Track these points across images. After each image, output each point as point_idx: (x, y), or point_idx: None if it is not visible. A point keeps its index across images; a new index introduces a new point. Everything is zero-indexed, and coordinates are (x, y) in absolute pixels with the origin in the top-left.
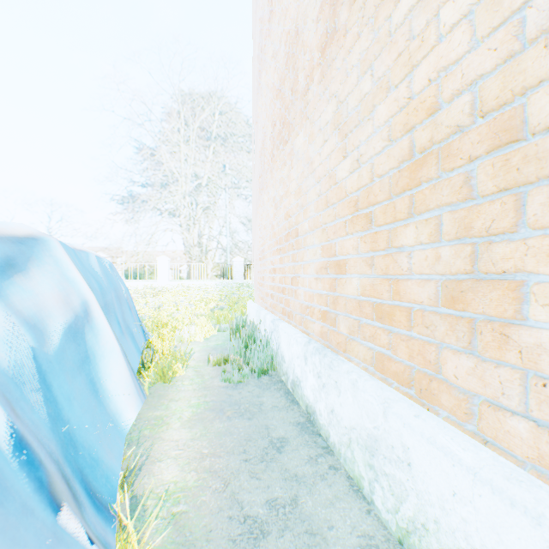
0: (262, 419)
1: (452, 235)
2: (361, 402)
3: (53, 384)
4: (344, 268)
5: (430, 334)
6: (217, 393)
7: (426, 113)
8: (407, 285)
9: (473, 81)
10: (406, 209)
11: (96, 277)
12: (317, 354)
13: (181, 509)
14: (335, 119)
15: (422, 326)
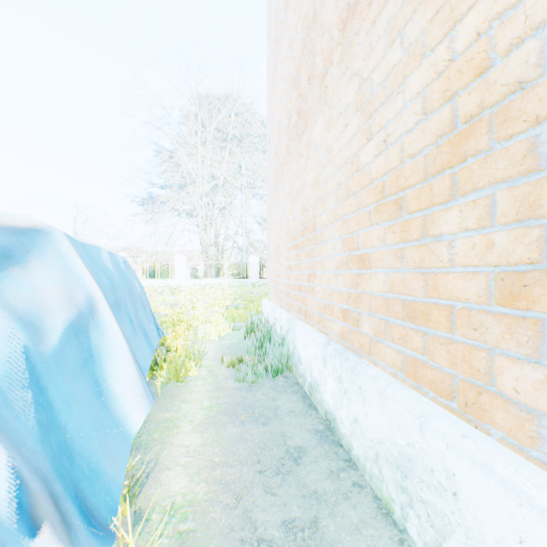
0: (278, 425)
1: (511, 217)
2: (391, 414)
3: (49, 387)
4: (368, 262)
5: (479, 337)
6: (230, 395)
7: (474, 73)
8: (448, 279)
9: (540, 24)
10: (446, 191)
11: (107, 273)
12: (338, 357)
13: (188, 526)
14: (358, 99)
15: (468, 328)
